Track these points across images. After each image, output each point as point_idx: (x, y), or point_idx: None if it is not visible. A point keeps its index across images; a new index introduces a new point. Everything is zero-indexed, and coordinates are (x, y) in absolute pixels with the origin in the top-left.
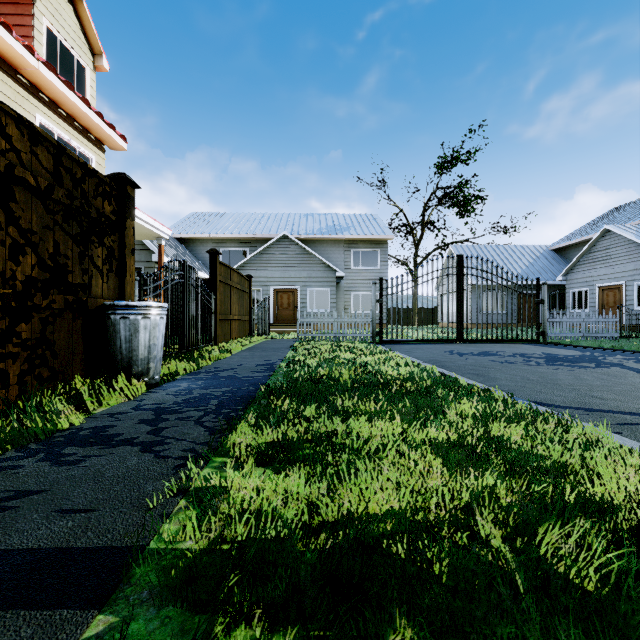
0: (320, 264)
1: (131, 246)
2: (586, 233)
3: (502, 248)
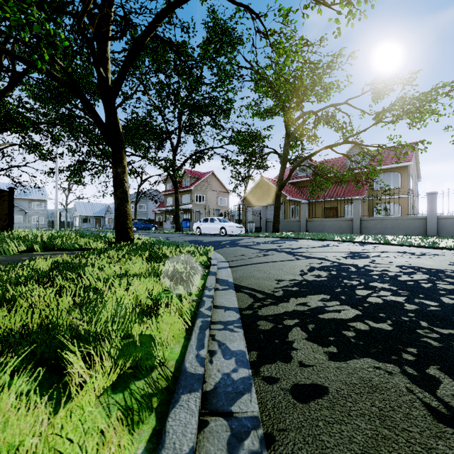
0: (19, 208)
1: None
2: None
3: (94, 204)
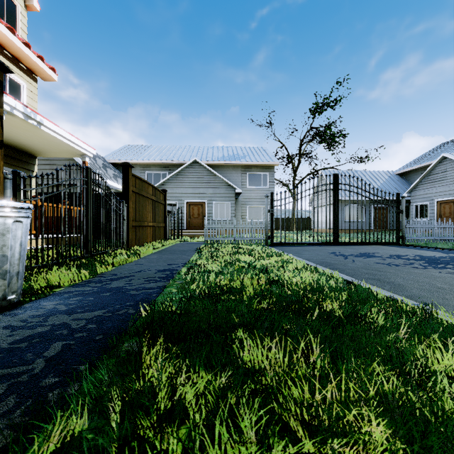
0: (223, 183)
1: None
2: (424, 161)
3: (360, 173)
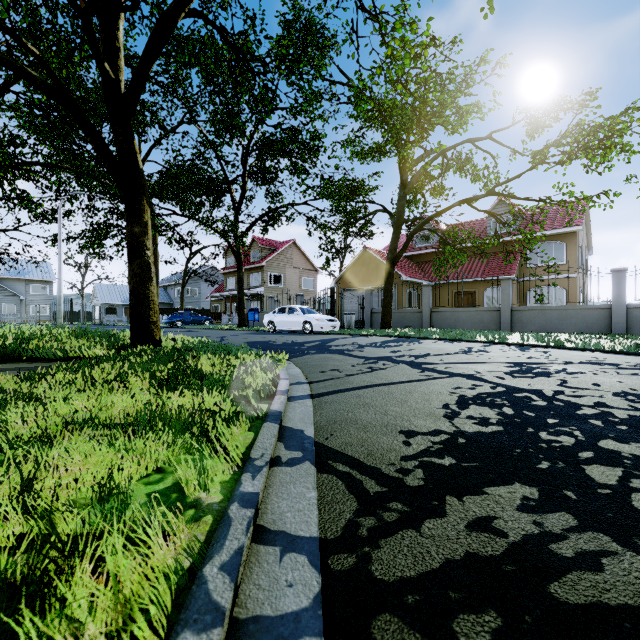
0: (11, 293)
1: None
2: None
3: (122, 286)
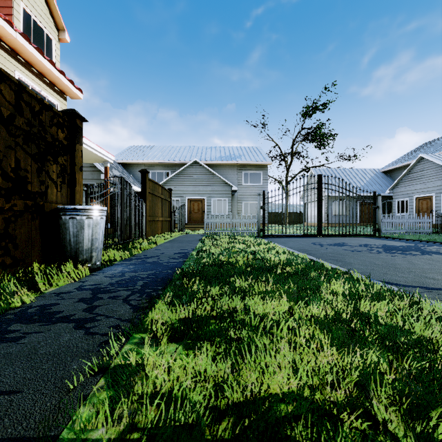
0: (220, 181)
1: (80, 164)
2: (406, 160)
3: (347, 170)
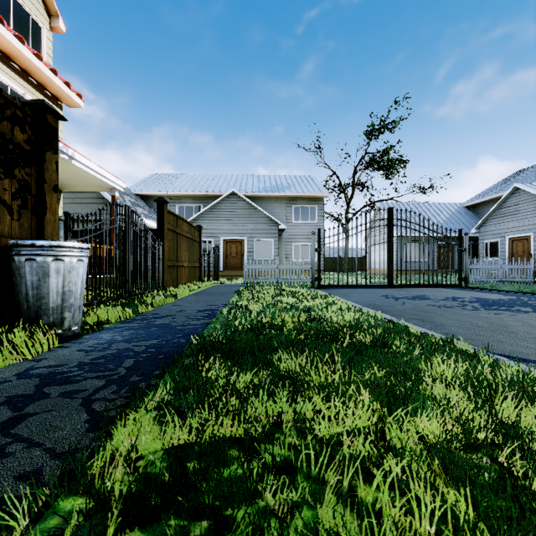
0: (264, 218)
1: (53, 182)
2: (495, 192)
3: (422, 205)
